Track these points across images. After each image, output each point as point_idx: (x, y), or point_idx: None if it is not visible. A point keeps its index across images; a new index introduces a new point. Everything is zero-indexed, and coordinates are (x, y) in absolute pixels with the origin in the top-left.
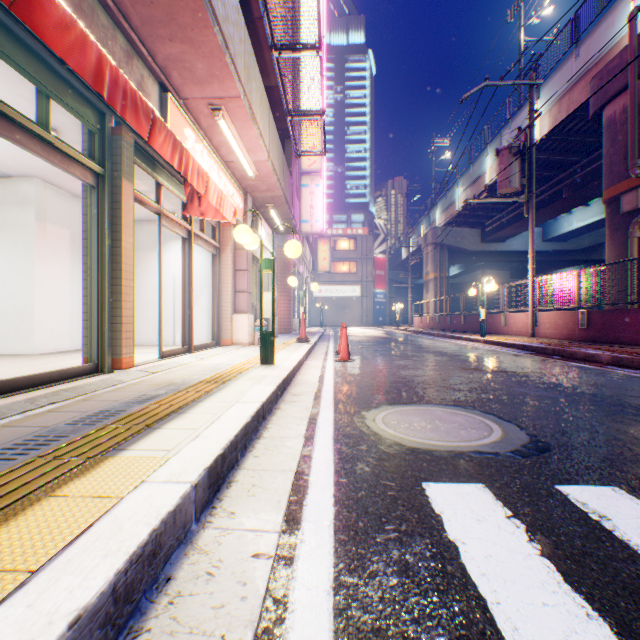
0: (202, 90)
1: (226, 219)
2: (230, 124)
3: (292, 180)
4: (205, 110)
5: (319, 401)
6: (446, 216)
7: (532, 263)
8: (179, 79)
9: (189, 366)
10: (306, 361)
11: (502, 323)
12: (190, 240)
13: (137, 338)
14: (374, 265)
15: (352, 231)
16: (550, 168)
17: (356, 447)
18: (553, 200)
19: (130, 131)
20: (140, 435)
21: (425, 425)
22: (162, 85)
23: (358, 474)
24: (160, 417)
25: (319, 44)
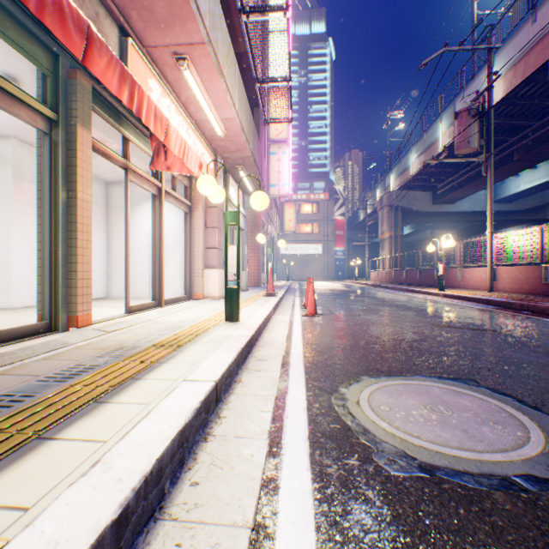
0: (164, 35)
1: (192, 172)
2: (196, 76)
3: (261, 145)
4: (170, 60)
5: (287, 369)
6: (400, 181)
7: (490, 220)
8: (139, 22)
9: (151, 323)
10: (273, 316)
11: (458, 277)
12: (160, 197)
13: (116, 292)
14: (334, 226)
15: (314, 196)
16: (501, 133)
17: (343, 461)
18: (504, 163)
19: (86, 75)
20: (9, 457)
21: (428, 414)
22: (122, 29)
23: (357, 539)
24: (66, 412)
25: (286, 5)
